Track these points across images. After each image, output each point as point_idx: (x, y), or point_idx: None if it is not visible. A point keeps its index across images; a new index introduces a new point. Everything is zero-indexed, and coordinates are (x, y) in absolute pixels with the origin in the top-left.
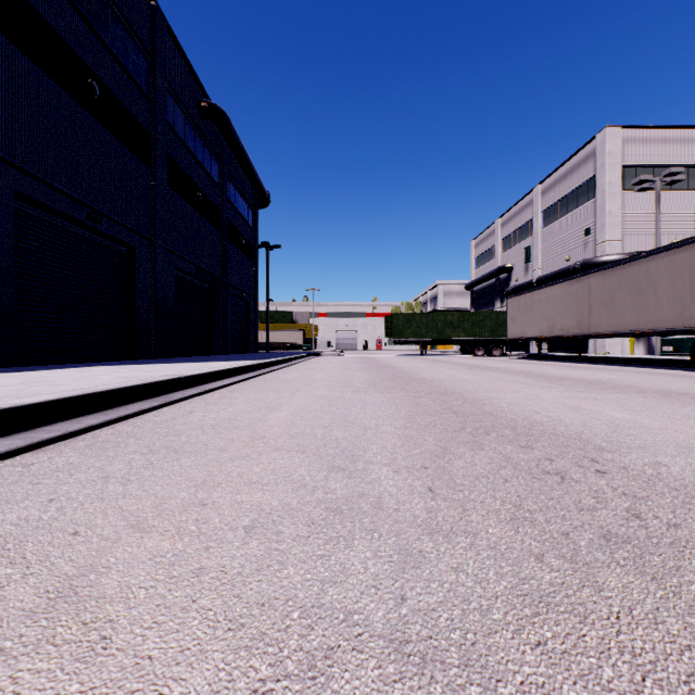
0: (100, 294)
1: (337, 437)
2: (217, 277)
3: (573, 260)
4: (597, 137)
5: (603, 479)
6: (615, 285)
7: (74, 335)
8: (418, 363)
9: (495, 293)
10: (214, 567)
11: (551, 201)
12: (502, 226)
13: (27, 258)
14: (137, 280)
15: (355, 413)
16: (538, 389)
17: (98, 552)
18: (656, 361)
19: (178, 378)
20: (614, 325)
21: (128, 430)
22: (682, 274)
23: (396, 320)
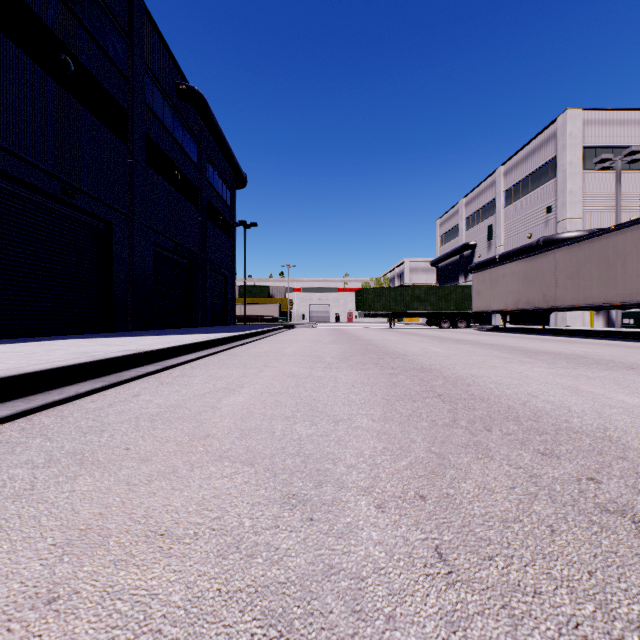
0: (76, 268)
1: (300, 435)
2: (196, 253)
3: (535, 237)
4: (558, 119)
5: None
6: (581, 259)
7: (48, 308)
8: (388, 335)
9: (459, 269)
10: None
11: (513, 181)
12: (465, 206)
13: None
14: (114, 255)
15: (325, 396)
16: (519, 364)
17: None
18: (621, 333)
19: (136, 354)
20: (580, 298)
21: (45, 423)
22: None
23: (366, 294)
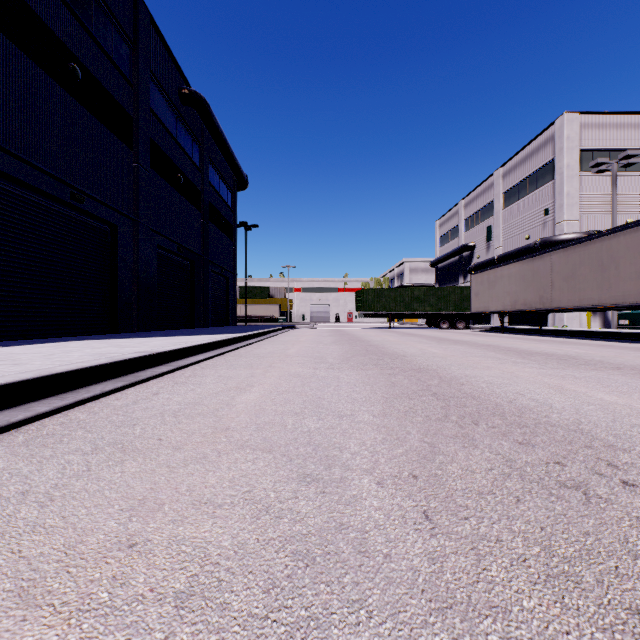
0: (83, 271)
1: (309, 428)
2: (198, 254)
3: (533, 238)
4: (556, 122)
5: (637, 497)
6: (577, 261)
7: (57, 309)
8: (388, 336)
9: (458, 270)
10: None
11: (511, 183)
12: (465, 207)
13: (9, 236)
14: (119, 257)
15: (329, 395)
16: (511, 365)
17: None
18: (615, 334)
19: (149, 355)
20: (575, 300)
21: (81, 418)
22: None
23: (366, 295)
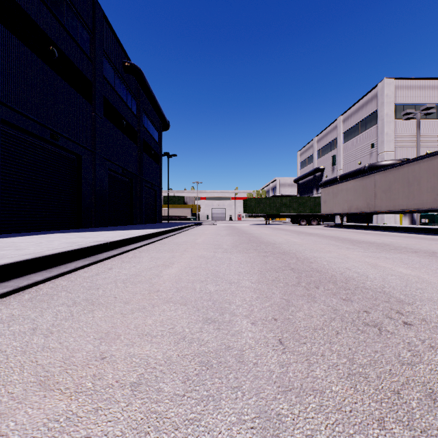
0: (58, 186)
1: (210, 290)
2: (136, 175)
3: (363, 163)
4: (379, 85)
5: (411, 331)
6: (392, 180)
7: (41, 212)
8: (264, 230)
9: (313, 185)
10: (98, 435)
11: (348, 126)
12: (317, 142)
13: (9, 163)
14: (83, 177)
15: (223, 269)
16: (345, 250)
17: (2, 415)
18: (418, 229)
19: (105, 243)
20: (391, 206)
21: (63, 284)
22: (436, 173)
23: (250, 202)
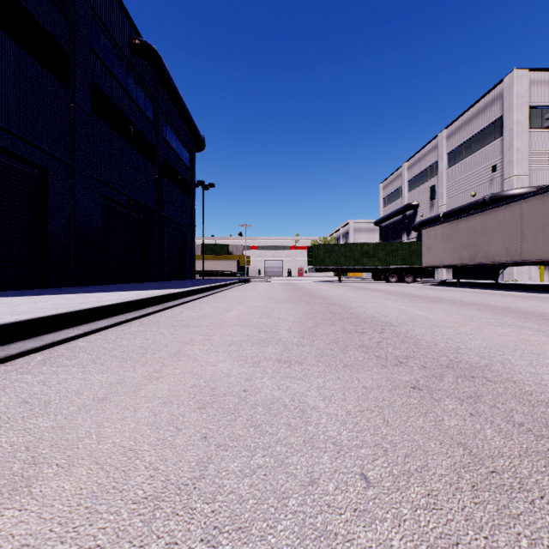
0: None
1: None
2: (151, 209)
3: (479, 195)
4: (505, 80)
5: None
6: None
7: None
8: (343, 290)
9: (402, 228)
10: None
11: (456, 144)
12: (408, 169)
13: None
14: (50, 204)
15: None
16: None
17: None
18: None
19: None
20: None
21: None
22: None
23: (318, 250)
